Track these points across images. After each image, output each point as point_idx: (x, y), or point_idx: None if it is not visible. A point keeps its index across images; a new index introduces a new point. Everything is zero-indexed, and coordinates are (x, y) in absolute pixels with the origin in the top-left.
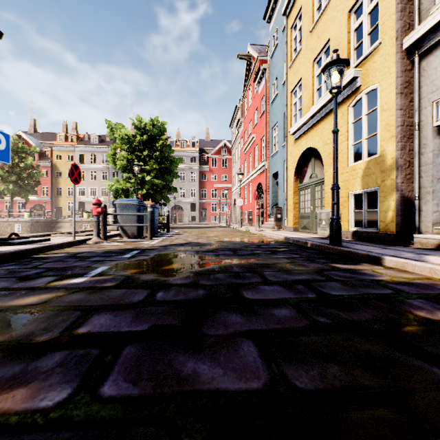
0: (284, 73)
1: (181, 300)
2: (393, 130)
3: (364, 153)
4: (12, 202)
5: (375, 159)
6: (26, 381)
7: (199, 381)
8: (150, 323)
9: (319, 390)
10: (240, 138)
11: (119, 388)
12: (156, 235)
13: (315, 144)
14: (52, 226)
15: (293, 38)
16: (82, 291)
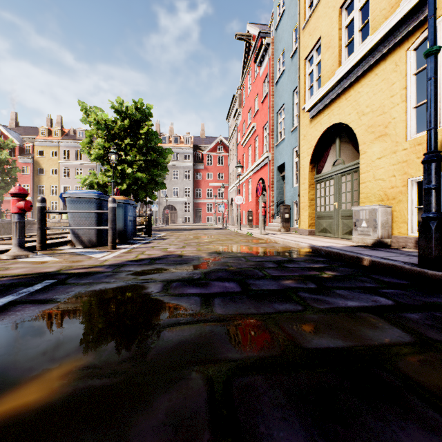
0: (294, 42)
1: None
2: None
3: (441, 115)
4: None
5: None
6: None
7: None
8: None
9: None
10: (237, 131)
11: None
12: (130, 241)
13: (345, 118)
14: (27, 228)
15: None
16: None
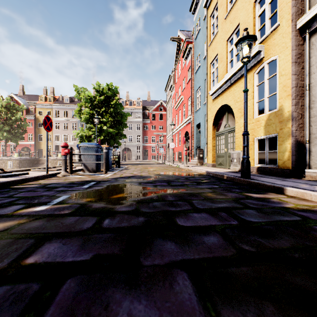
0: (205, 50)
1: (123, 227)
2: (289, 90)
3: (266, 108)
4: (6, 145)
5: (274, 112)
6: None
7: None
8: (94, 252)
9: None
10: (172, 99)
11: None
12: (110, 170)
13: (229, 102)
14: (35, 163)
15: (212, 24)
16: (42, 219)
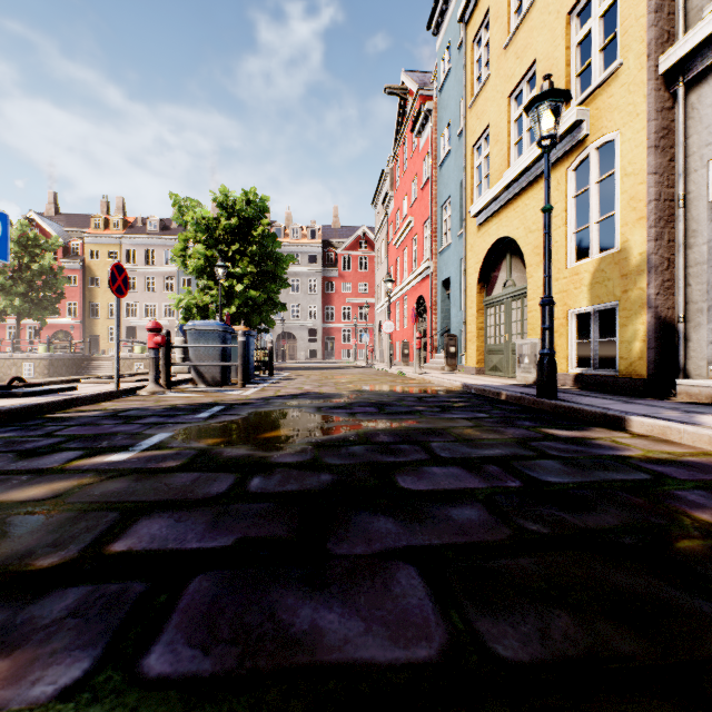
0: (462, 116)
1: (291, 492)
2: (642, 207)
3: (593, 246)
4: (18, 327)
5: (611, 255)
6: (10, 644)
7: (321, 646)
8: (238, 534)
9: (539, 662)
10: (389, 223)
11: (178, 658)
12: (252, 381)
13: (513, 232)
14: (84, 366)
15: (476, 60)
16: (124, 477)
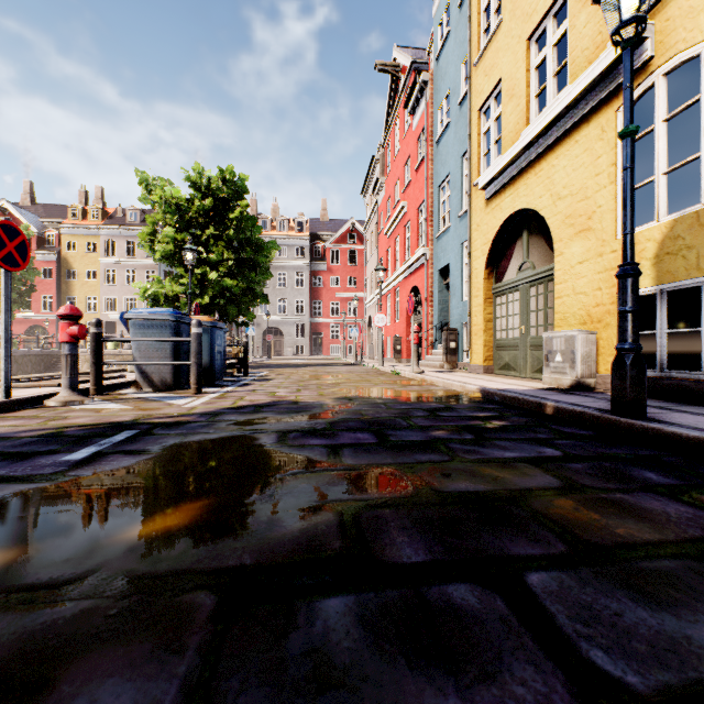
0: (463, 82)
1: None
2: None
3: (660, 206)
4: None
5: (694, 214)
6: None
7: None
8: None
9: None
10: (379, 212)
11: None
12: (218, 382)
13: (534, 202)
14: (53, 363)
15: (484, 8)
16: None
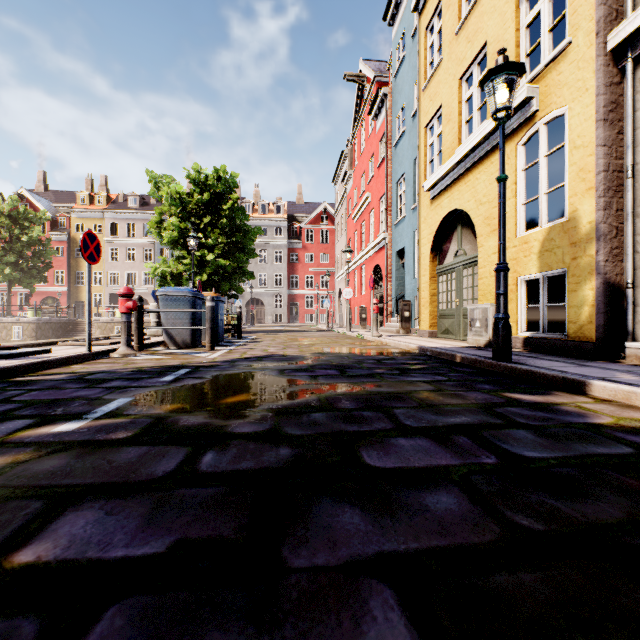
0: (415, 99)
1: (245, 472)
2: (592, 178)
3: (542, 216)
4: (9, 293)
5: (560, 224)
6: None
7: None
8: (176, 533)
9: None
10: (348, 199)
11: None
12: (221, 343)
13: (464, 205)
14: (69, 329)
15: (429, 46)
16: (66, 451)
